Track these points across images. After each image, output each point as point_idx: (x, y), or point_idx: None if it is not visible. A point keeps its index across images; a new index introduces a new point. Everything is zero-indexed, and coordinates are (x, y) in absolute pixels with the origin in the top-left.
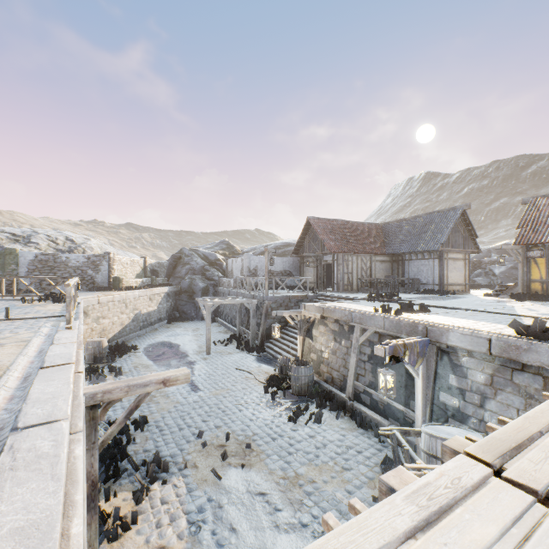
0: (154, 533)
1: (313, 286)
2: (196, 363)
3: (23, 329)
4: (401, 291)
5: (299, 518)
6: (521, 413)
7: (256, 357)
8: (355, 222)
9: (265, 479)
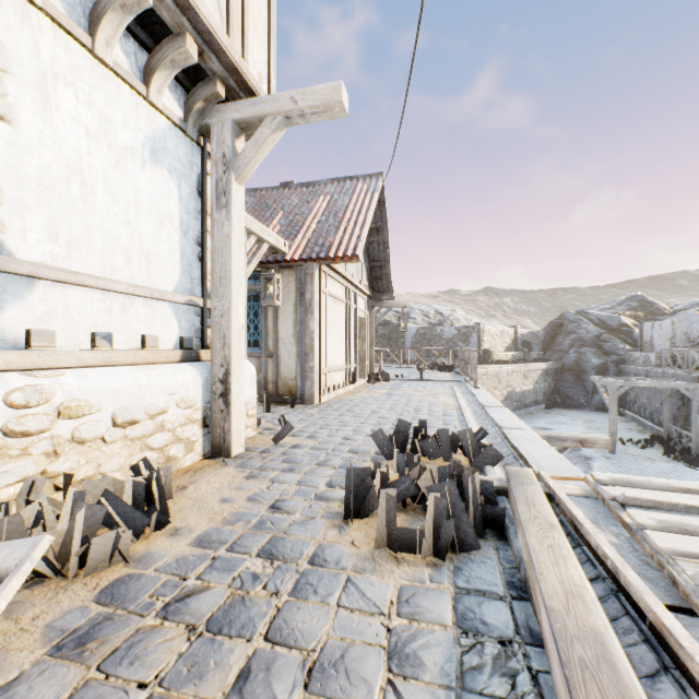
0: None
1: None
2: (594, 459)
3: (439, 387)
4: None
5: None
6: None
7: None
8: None
9: None
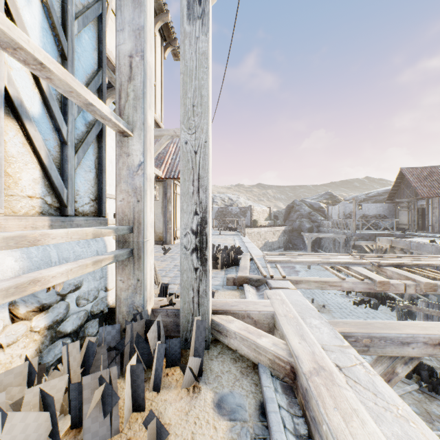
0: None
1: (407, 227)
2: (300, 271)
3: (228, 237)
4: None
5: None
6: None
7: (343, 275)
8: None
9: (329, 318)
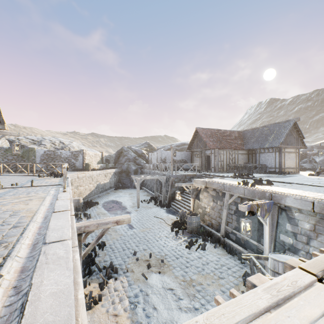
0: (111, 307)
1: (199, 168)
2: (131, 213)
3: (41, 192)
4: (254, 172)
5: (193, 305)
6: None
7: (166, 210)
8: (225, 130)
9: (172, 280)
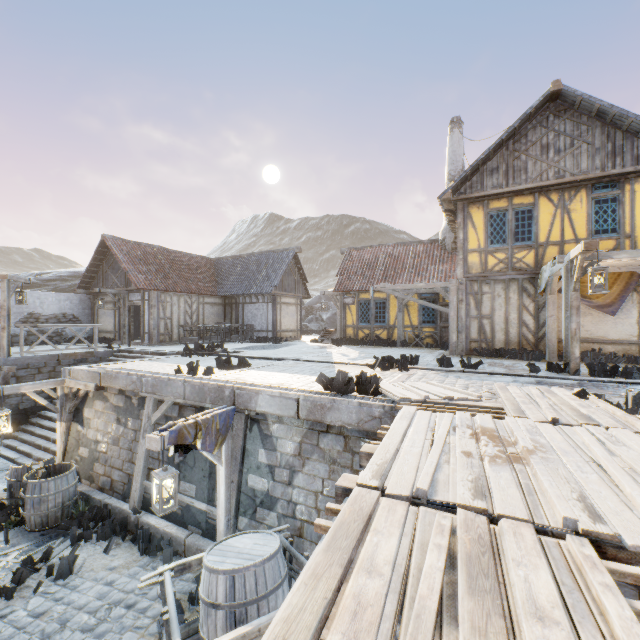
0: None
1: (114, 336)
2: None
3: None
4: (233, 340)
5: None
6: (326, 482)
7: None
8: (180, 252)
9: None
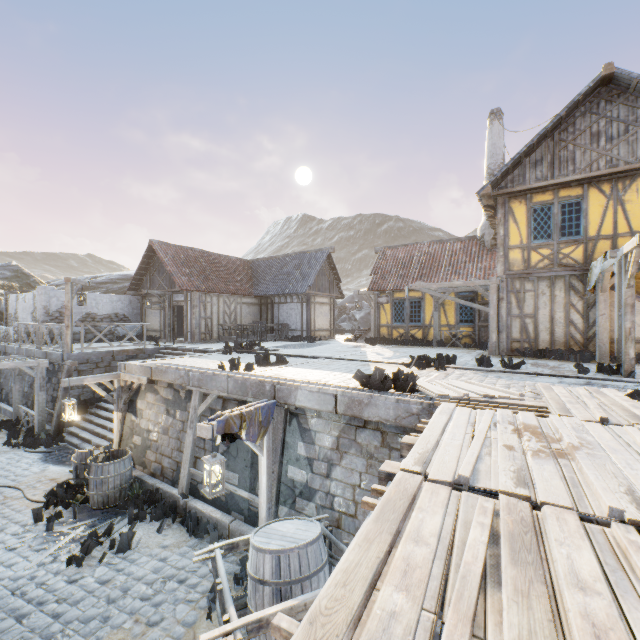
0: None
1: (160, 335)
2: None
3: None
4: (269, 338)
5: None
6: (363, 476)
7: (43, 454)
8: (219, 255)
9: None
